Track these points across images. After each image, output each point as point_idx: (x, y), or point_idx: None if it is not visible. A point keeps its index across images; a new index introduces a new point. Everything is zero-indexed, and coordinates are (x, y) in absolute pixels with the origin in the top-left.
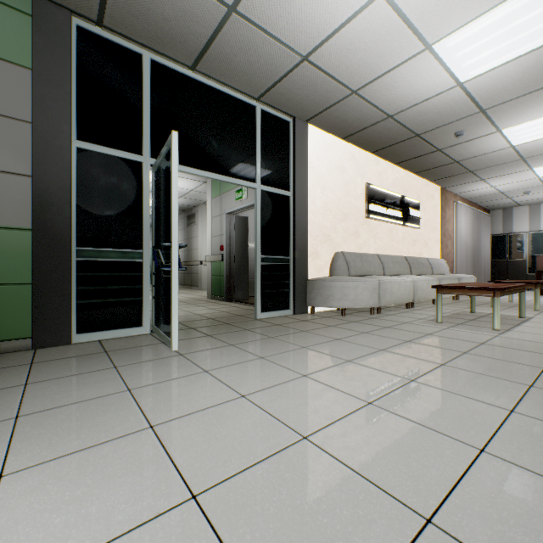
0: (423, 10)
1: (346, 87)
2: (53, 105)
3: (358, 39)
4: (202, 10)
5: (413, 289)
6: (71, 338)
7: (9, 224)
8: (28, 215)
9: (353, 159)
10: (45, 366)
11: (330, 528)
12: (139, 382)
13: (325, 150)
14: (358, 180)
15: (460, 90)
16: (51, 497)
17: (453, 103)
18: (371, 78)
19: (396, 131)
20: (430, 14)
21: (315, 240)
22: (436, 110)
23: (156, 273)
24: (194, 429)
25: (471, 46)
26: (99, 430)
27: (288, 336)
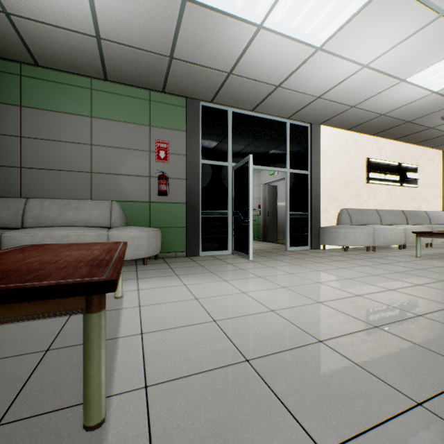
0: (394, 67)
1: (347, 105)
2: (193, 146)
3: (352, 85)
4: (262, 89)
5: (405, 235)
6: (200, 253)
7: (178, 201)
8: (184, 197)
9: (355, 142)
10: (200, 262)
11: (326, 293)
12: (244, 268)
13: (333, 140)
14: (359, 156)
15: (436, 95)
16: (243, 284)
17: (433, 102)
18: (364, 99)
19: (389, 121)
20: (399, 68)
21: (325, 201)
22: (419, 107)
23: (235, 223)
24: (276, 278)
25: (435, 75)
26: (243, 276)
27: (308, 258)
